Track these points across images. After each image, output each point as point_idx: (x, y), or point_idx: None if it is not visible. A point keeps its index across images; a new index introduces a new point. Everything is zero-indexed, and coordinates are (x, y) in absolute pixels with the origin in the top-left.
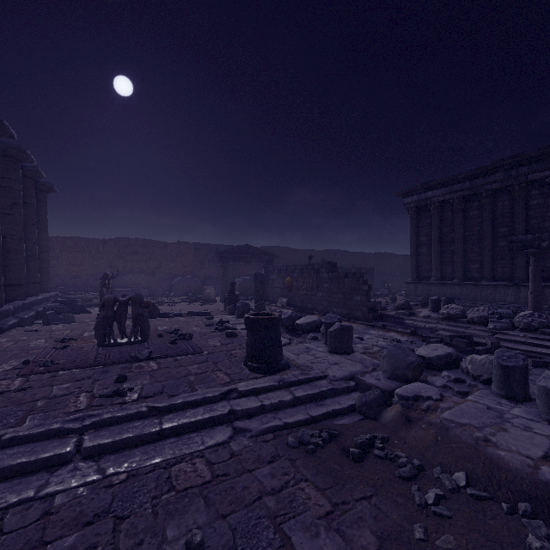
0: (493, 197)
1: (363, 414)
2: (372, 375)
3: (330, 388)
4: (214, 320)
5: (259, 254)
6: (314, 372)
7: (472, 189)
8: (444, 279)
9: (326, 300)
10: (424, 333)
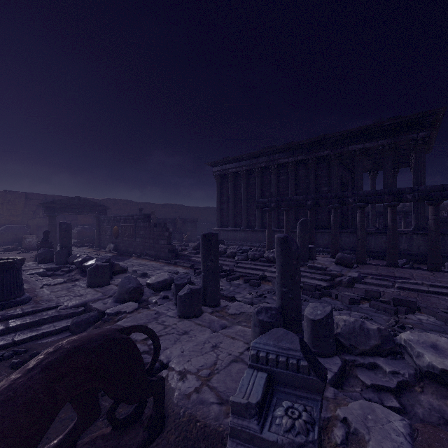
0: (262, 172)
1: (72, 332)
2: (104, 300)
3: (53, 315)
4: None
5: (91, 206)
6: (48, 304)
7: (251, 165)
8: (237, 227)
9: (142, 244)
10: (198, 266)
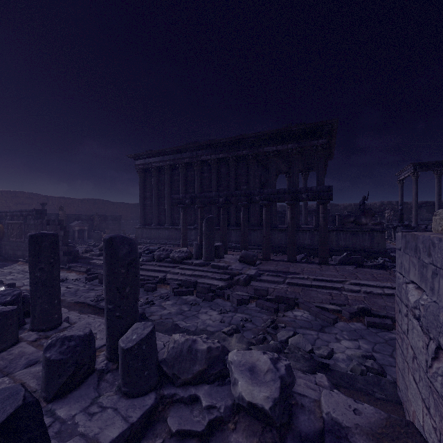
0: (186, 168)
1: None
2: None
3: None
4: None
5: None
6: None
7: (175, 161)
8: (161, 225)
9: None
10: (95, 271)
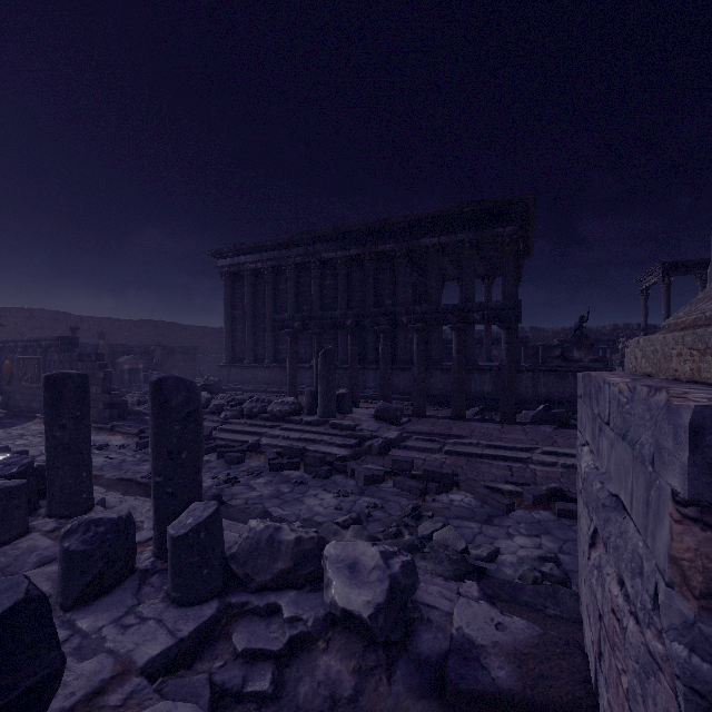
0: (298, 272)
1: None
2: None
3: None
4: None
5: None
6: None
7: (280, 260)
8: (258, 361)
9: None
10: None
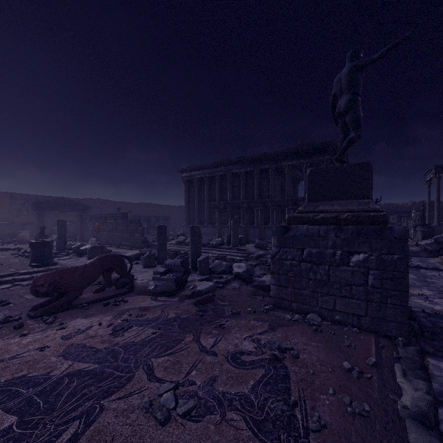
0: (221, 179)
1: None
2: None
3: None
4: (21, 252)
5: (74, 205)
6: (69, 265)
7: (212, 173)
8: (201, 224)
9: (121, 237)
10: None
